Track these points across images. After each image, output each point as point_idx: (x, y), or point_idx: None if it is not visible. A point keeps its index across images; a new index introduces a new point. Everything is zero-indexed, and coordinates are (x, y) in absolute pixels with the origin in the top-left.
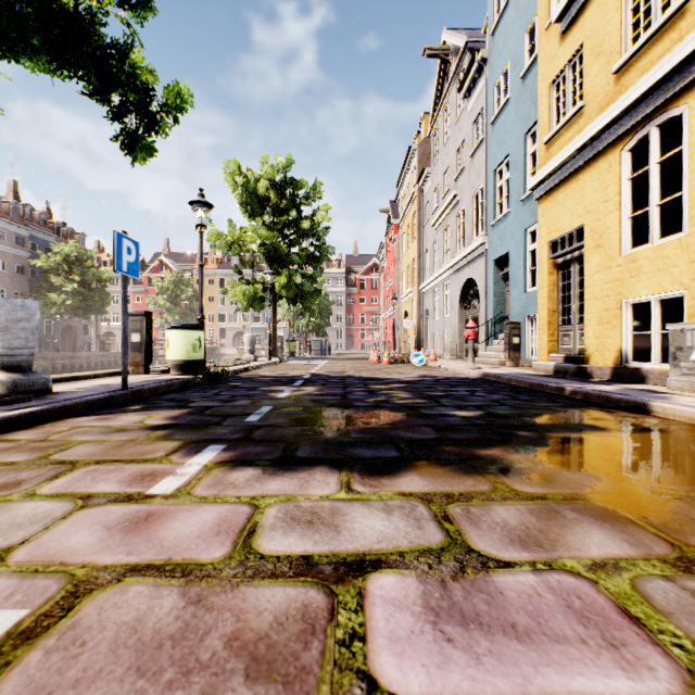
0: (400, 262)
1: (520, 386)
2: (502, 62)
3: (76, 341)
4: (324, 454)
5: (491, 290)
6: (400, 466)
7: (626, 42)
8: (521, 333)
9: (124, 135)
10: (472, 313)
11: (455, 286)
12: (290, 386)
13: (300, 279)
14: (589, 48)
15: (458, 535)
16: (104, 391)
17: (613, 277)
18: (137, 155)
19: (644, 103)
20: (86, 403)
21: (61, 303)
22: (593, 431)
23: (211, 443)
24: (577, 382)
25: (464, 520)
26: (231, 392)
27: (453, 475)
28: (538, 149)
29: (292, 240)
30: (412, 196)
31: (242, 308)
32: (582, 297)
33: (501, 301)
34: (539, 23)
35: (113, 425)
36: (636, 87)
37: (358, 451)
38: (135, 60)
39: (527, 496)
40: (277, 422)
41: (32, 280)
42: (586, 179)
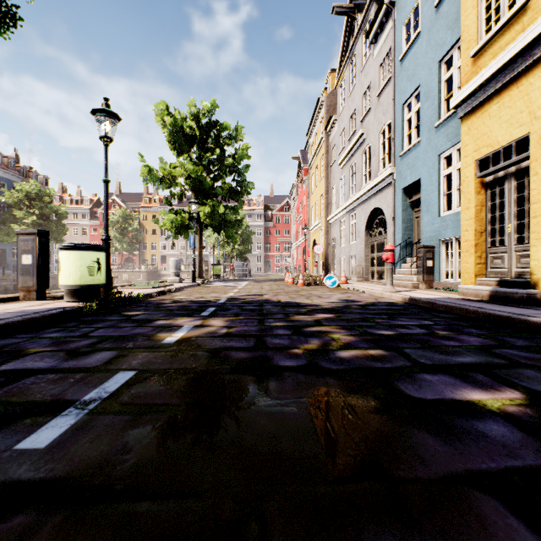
0: (309, 198)
1: (470, 316)
2: None
3: None
4: None
5: (399, 217)
6: None
7: None
8: (435, 257)
9: None
10: (378, 239)
11: (361, 215)
12: (195, 317)
13: (222, 209)
14: None
15: None
16: None
17: None
18: None
19: None
20: None
21: None
22: None
23: None
24: None
25: None
26: (109, 330)
27: None
28: (461, 65)
29: (216, 175)
30: (320, 141)
31: (172, 236)
32: None
33: (409, 227)
34: None
35: None
36: None
37: None
38: None
39: None
40: (82, 464)
41: (0, 214)
42: (534, 81)
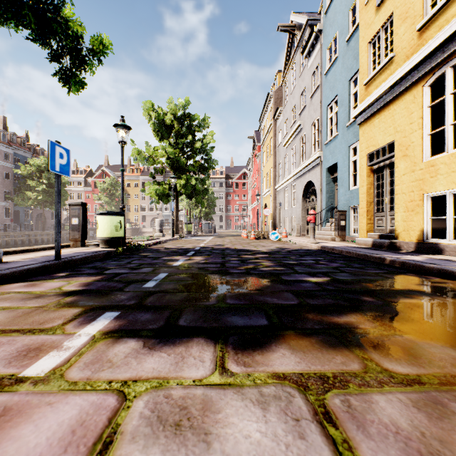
0: (261, 171)
1: (350, 255)
2: (332, 32)
3: (46, 224)
4: (202, 322)
5: (324, 189)
6: (270, 337)
7: (426, 8)
8: (346, 218)
9: (61, 72)
10: (311, 204)
11: (299, 186)
12: (184, 256)
13: (194, 181)
14: (398, 14)
15: (349, 451)
16: (43, 261)
17: (416, 177)
18: (71, 88)
19: (441, 50)
20: (22, 271)
21: (34, 198)
22: (424, 297)
23: (107, 310)
24: (392, 253)
25: (348, 421)
26: (140, 261)
27: (321, 348)
28: (359, 89)
29: (189, 155)
30: (269, 126)
31: (155, 201)
32: (390, 192)
33: (331, 196)
34: (360, 1)
35: (35, 291)
36: (436, 38)
37: (233, 318)
38: (67, 14)
39: (402, 379)
40: (168, 288)
41: (15, 183)
42: (396, 108)
